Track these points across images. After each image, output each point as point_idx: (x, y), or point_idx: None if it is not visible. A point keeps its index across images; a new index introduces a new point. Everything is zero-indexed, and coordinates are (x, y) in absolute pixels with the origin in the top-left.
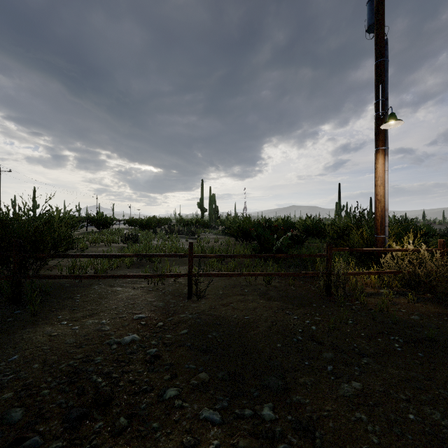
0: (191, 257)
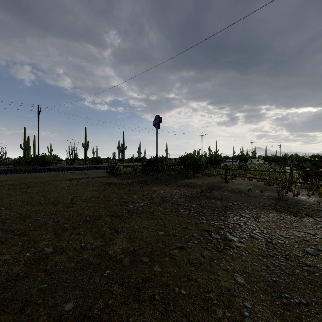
0: (226, 168)
